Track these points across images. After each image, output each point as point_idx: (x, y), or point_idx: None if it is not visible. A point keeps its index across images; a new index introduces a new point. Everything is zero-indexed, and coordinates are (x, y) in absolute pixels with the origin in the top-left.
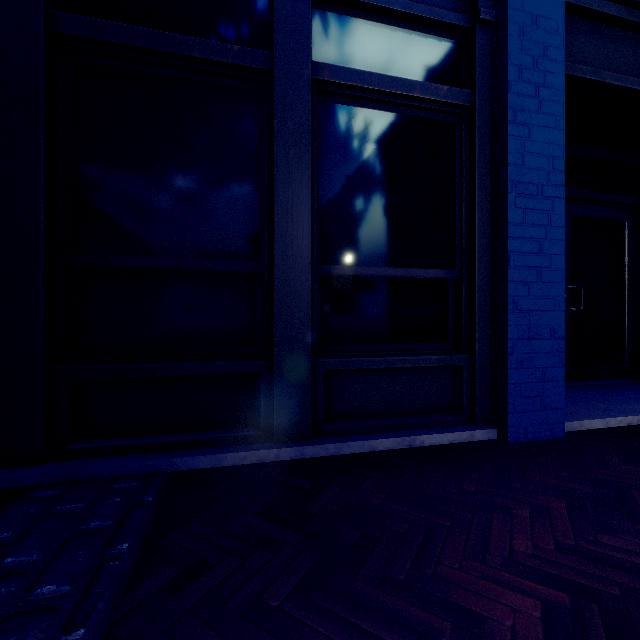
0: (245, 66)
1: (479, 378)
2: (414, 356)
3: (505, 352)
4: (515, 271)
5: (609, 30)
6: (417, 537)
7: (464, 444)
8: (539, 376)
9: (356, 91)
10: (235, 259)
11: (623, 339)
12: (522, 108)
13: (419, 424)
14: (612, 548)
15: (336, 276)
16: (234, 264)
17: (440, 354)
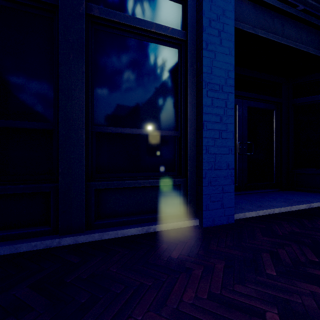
0: (40, 0)
1: (189, 191)
2: (152, 179)
3: (202, 177)
4: (207, 132)
5: (260, 8)
6: (126, 296)
7: (184, 227)
8: (220, 190)
9: (117, 24)
10: (36, 121)
11: (273, 169)
12: (211, 42)
13: (155, 218)
14: (240, 294)
15: (107, 133)
16: (35, 124)
17: (168, 178)
